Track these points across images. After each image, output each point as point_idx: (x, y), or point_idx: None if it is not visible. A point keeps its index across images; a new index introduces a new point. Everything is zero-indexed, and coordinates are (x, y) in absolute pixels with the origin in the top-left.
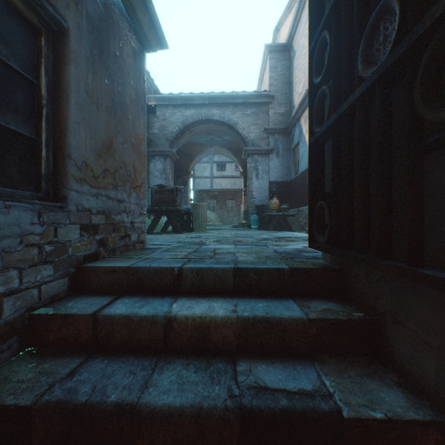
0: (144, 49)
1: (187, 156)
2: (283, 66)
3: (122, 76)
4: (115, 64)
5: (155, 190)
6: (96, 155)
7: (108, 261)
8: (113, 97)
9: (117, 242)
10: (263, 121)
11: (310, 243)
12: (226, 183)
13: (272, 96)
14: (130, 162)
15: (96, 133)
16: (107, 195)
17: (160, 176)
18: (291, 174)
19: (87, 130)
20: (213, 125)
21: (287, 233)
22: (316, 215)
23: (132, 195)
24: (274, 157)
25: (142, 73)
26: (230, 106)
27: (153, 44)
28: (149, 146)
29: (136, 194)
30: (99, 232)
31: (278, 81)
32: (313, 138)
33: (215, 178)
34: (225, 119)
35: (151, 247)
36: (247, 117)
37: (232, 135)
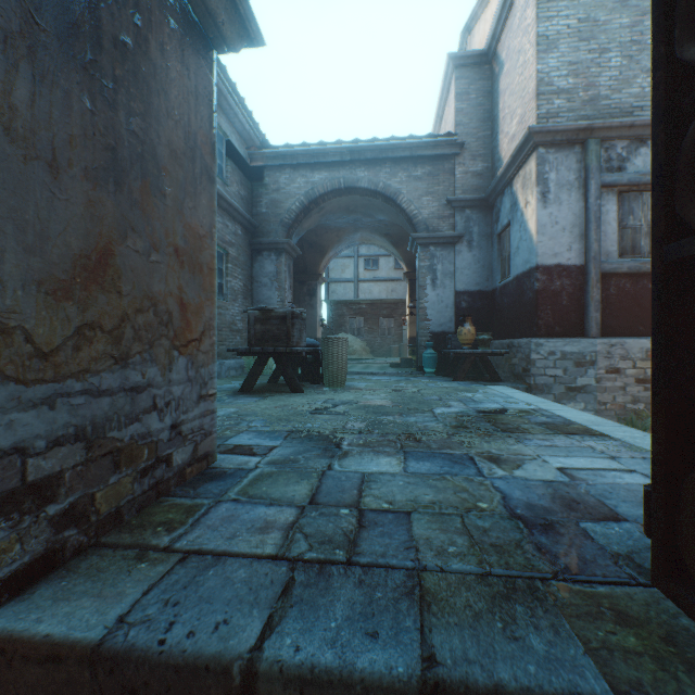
0: (210, 43)
1: (315, 249)
2: (480, 90)
3: (142, 96)
4: (121, 64)
5: (254, 316)
6: (46, 295)
7: (71, 585)
8: (114, 144)
9: (128, 489)
10: (444, 187)
11: (669, 582)
12: (379, 289)
13: (461, 144)
14: (169, 291)
15: (46, 238)
16: (91, 387)
17: (270, 284)
18: (495, 279)
19: (6, 232)
20: (359, 197)
21: (494, 391)
22: (693, 499)
23: (175, 363)
24: (465, 249)
25: (206, 94)
26: (387, 163)
27: (229, 32)
28: (253, 235)
29: (188, 358)
30: (61, 492)
31: (471, 117)
32: (691, 242)
33: (361, 282)
34: (379, 185)
35: (224, 465)
36: (417, 181)
37: (390, 212)
